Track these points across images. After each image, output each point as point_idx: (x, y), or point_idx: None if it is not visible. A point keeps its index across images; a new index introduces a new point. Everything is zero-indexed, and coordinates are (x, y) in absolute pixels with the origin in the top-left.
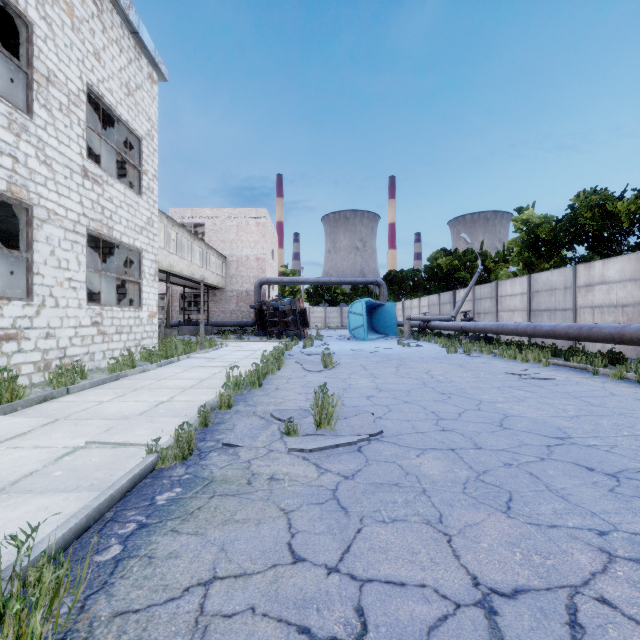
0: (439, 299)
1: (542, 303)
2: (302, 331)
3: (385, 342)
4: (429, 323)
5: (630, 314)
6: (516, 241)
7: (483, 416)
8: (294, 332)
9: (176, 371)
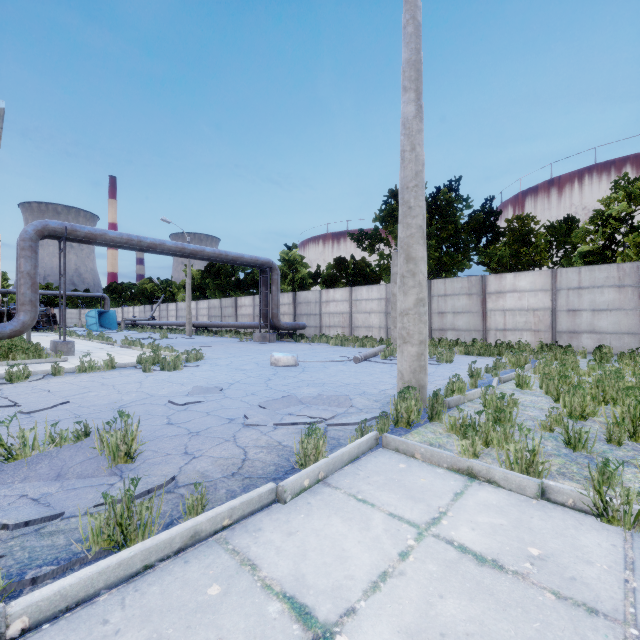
0: (145, 308)
1: (180, 314)
2: (54, 327)
3: (110, 331)
4: (136, 322)
5: (195, 319)
6: (184, 282)
7: (133, 336)
8: (50, 327)
9: (32, 337)
